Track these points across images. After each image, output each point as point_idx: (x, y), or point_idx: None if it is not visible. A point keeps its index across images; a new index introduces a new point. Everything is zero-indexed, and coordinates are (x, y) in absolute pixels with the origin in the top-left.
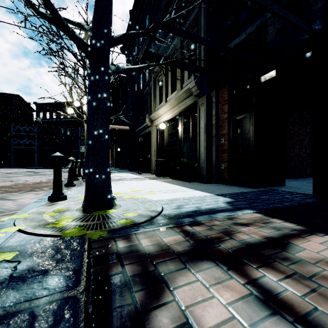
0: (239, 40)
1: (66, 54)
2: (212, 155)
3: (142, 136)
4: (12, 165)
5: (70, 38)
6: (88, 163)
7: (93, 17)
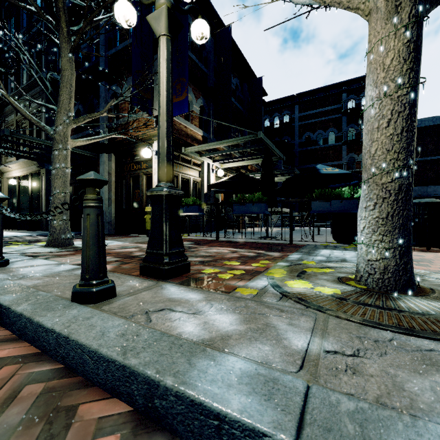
0: None
1: None
2: None
3: None
4: None
5: None
6: None
7: None
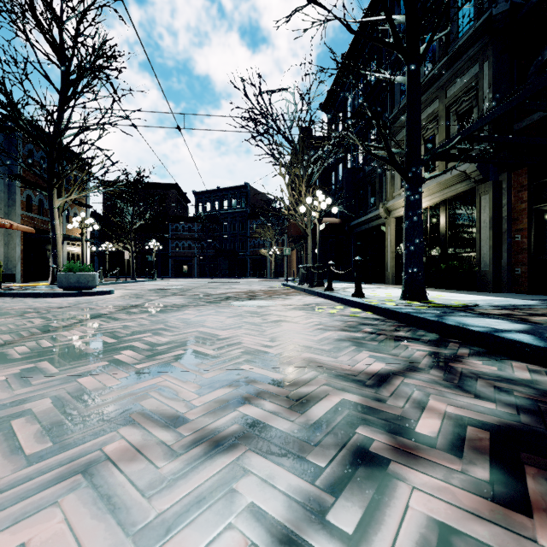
0: None
1: (272, 136)
2: (502, 256)
3: (362, 231)
4: (170, 274)
5: (397, 170)
6: (410, 265)
7: (408, 147)
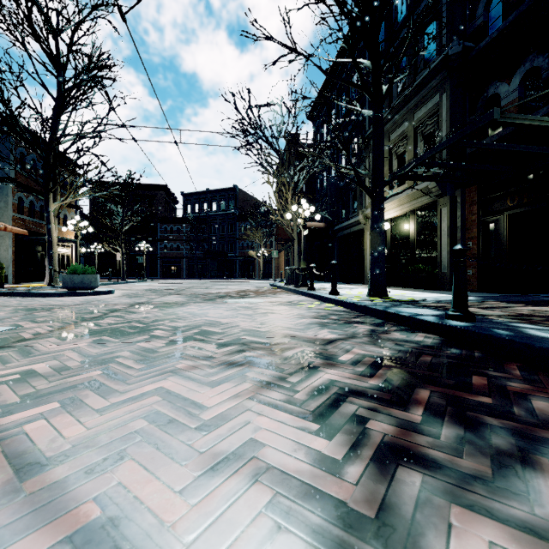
0: (490, 141)
1: (261, 145)
2: None
3: (345, 235)
4: (159, 275)
5: (364, 190)
6: (375, 268)
7: (373, 171)
